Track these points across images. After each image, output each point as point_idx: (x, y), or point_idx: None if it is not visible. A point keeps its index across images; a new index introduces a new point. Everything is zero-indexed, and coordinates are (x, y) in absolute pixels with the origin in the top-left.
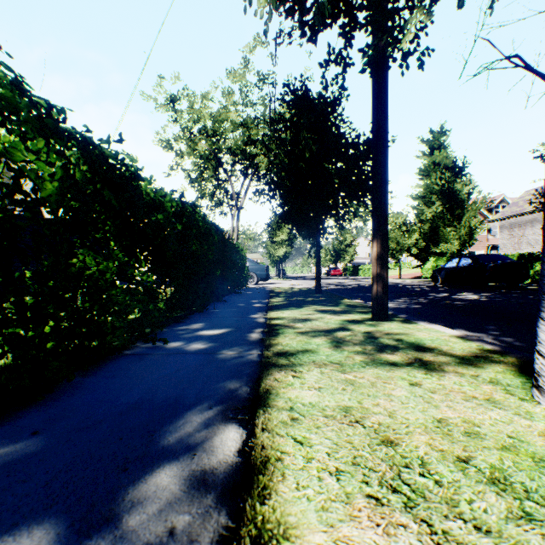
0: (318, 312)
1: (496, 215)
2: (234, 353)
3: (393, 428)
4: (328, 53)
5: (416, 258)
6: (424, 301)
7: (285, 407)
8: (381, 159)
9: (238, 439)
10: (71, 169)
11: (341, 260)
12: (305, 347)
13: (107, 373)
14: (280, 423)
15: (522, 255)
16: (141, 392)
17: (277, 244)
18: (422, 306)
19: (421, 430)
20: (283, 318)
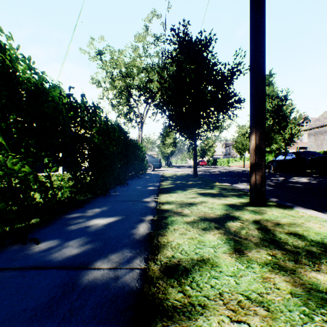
0: (199, 195)
1: (306, 127)
2: (109, 268)
3: None
4: None
5: None
6: (273, 184)
7: None
8: (259, 61)
9: None
10: None
11: (206, 155)
12: (200, 253)
13: None
14: None
15: (326, 152)
16: None
17: (166, 145)
18: (275, 188)
19: None
20: (172, 202)
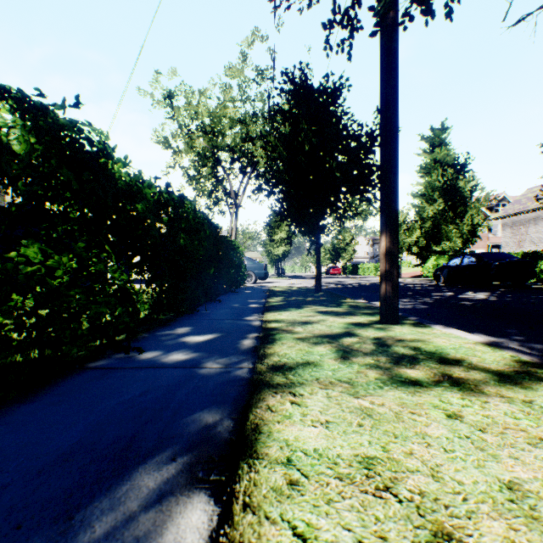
0: (319, 313)
1: (498, 213)
2: (220, 367)
3: (445, 504)
4: (333, 11)
5: (417, 257)
6: (430, 301)
7: (280, 458)
8: (390, 143)
9: (203, 529)
10: (15, 138)
11: (341, 258)
12: (306, 359)
13: (53, 397)
14: (272, 492)
15: (526, 254)
16: (85, 430)
17: (276, 243)
18: (430, 306)
19: (488, 508)
20: (281, 320)
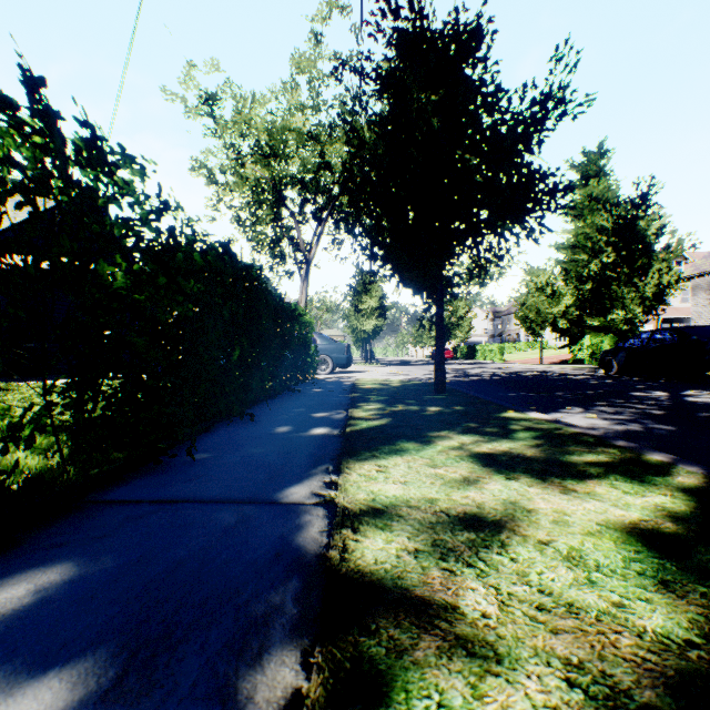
0: (483, 466)
1: (686, 271)
2: None
3: None
4: None
5: (563, 334)
6: (659, 413)
7: None
8: None
9: None
10: None
11: (452, 337)
12: None
13: None
14: None
15: None
16: None
17: (363, 315)
18: (679, 426)
19: None
20: (392, 510)
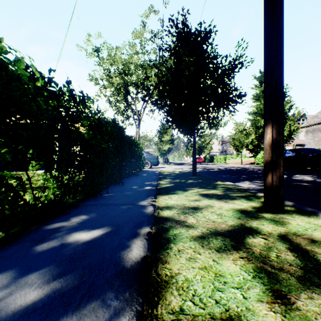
0: (203, 196)
1: (303, 124)
2: None
3: None
4: None
5: (251, 151)
6: None
7: None
8: (276, 39)
9: None
10: None
11: (203, 152)
12: (223, 303)
13: None
14: None
15: None
16: None
17: (163, 143)
18: None
19: None
20: (172, 206)
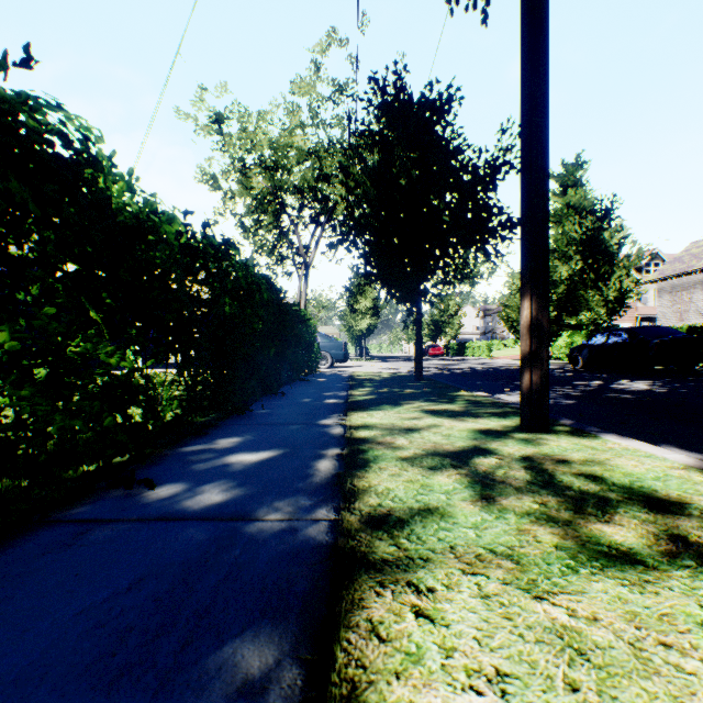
0: (426, 413)
1: (653, 275)
2: (280, 519)
3: None
4: None
5: None
6: (576, 394)
7: None
8: (537, 161)
9: None
10: None
11: (443, 335)
12: (424, 501)
13: None
14: None
15: (693, 328)
16: None
17: (358, 314)
18: (578, 401)
19: None
20: (374, 425)
